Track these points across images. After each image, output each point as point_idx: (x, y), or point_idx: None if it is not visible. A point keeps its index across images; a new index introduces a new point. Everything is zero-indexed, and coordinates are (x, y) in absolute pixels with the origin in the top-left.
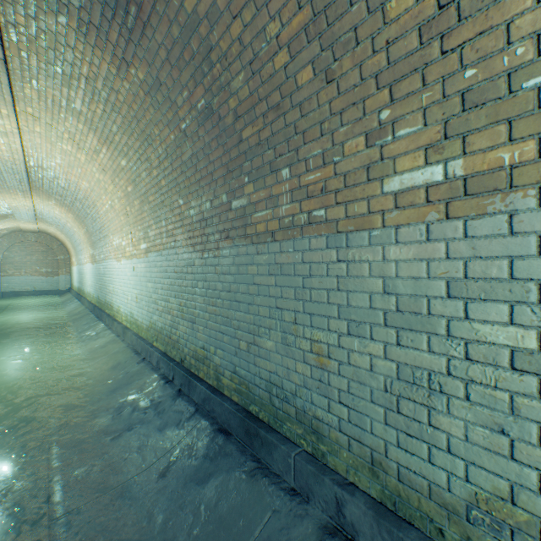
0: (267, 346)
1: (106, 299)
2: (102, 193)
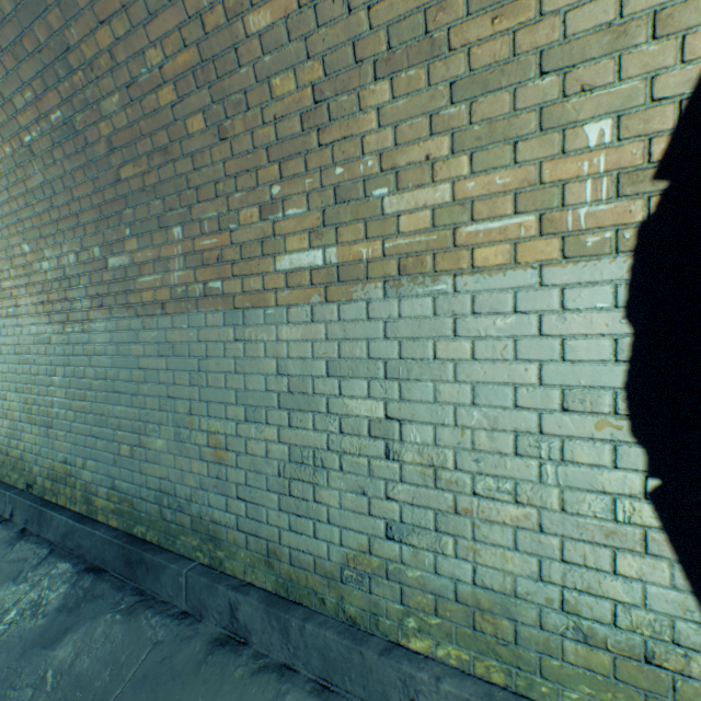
0: (157, 446)
1: None
2: None
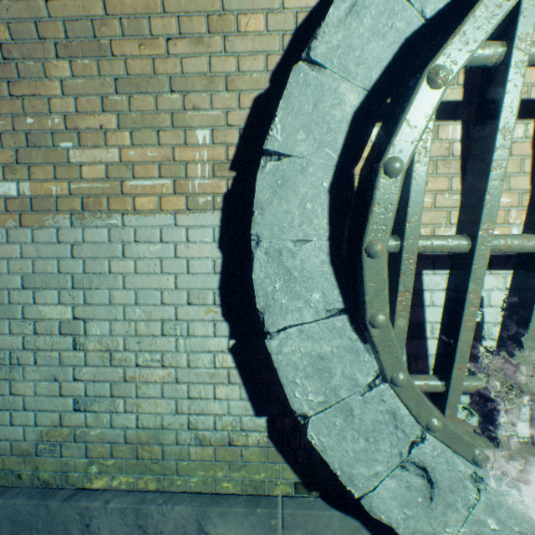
0: None
1: None
2: None
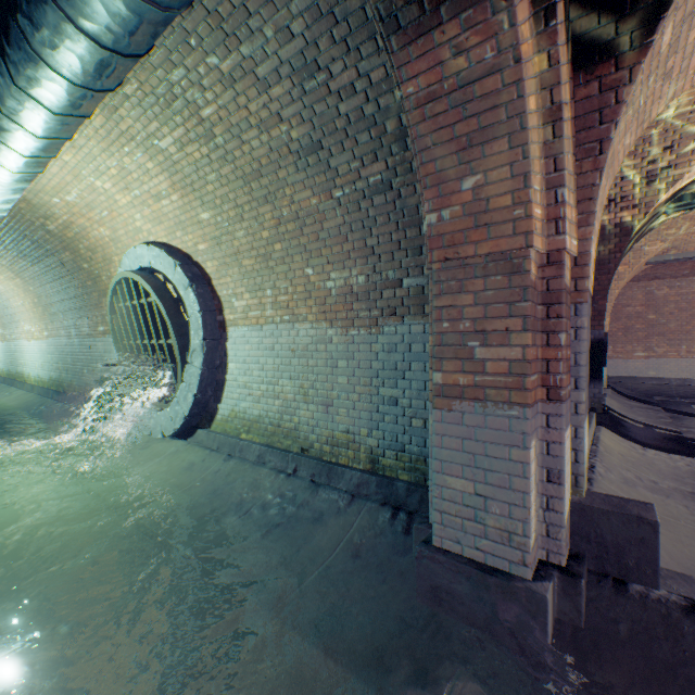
0: (86, 372)
1: (18, 370)
2: (16, 295)
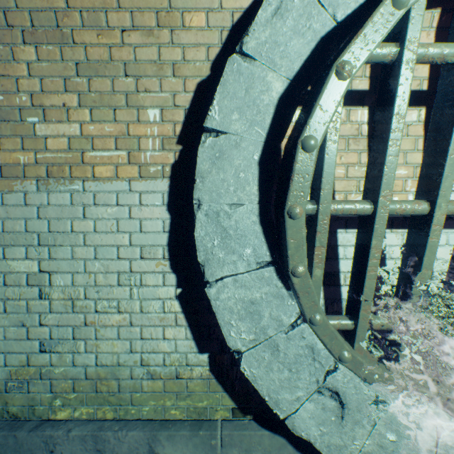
0: None
1: None
2: None
